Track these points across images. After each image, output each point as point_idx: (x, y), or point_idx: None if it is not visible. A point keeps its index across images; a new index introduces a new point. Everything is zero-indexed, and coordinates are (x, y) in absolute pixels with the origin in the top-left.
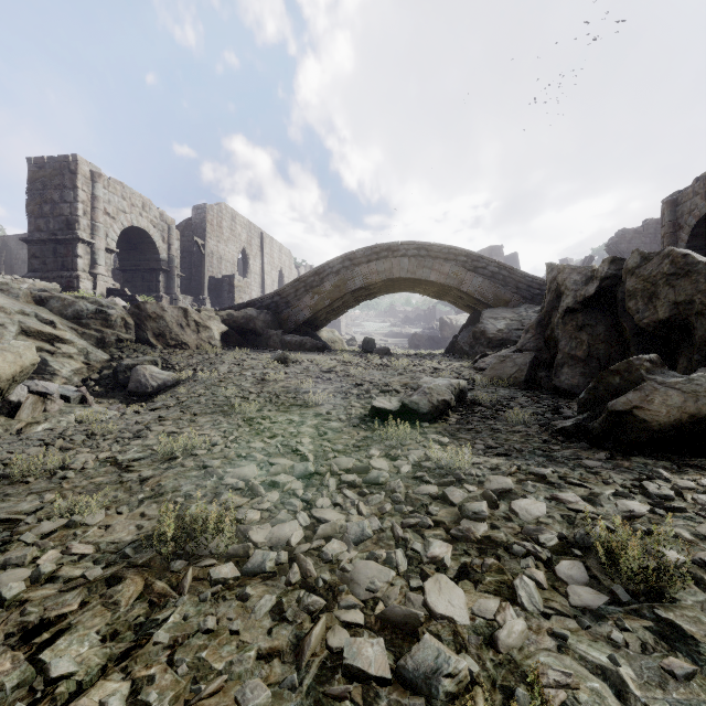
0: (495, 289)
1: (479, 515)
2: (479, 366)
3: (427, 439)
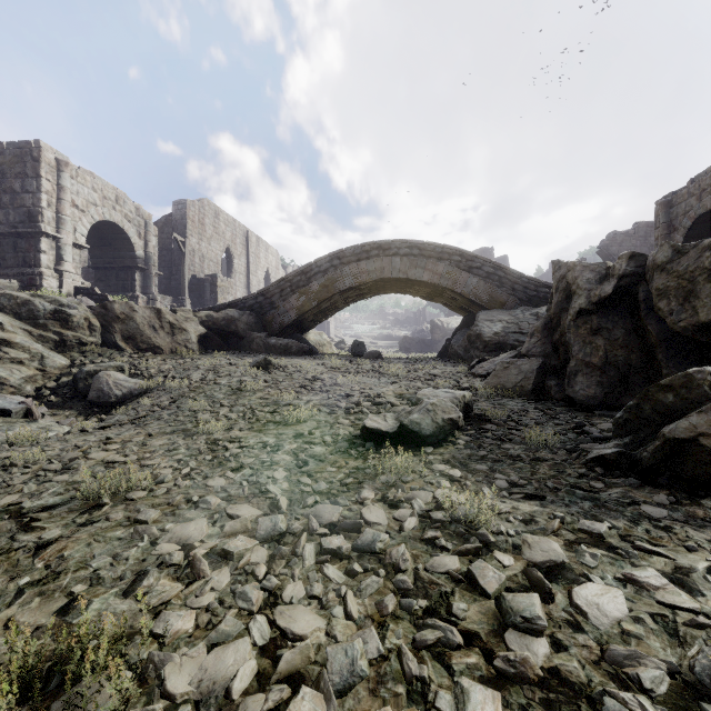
0: (491, 290)
1: (533, 625)
2: (477, 372)
3: (433, 472)
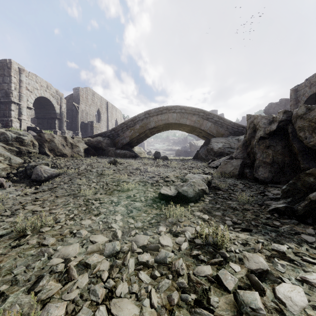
0: (217, 128)
1: (257, 313)
2: (211, 166)
3: (194, 216)
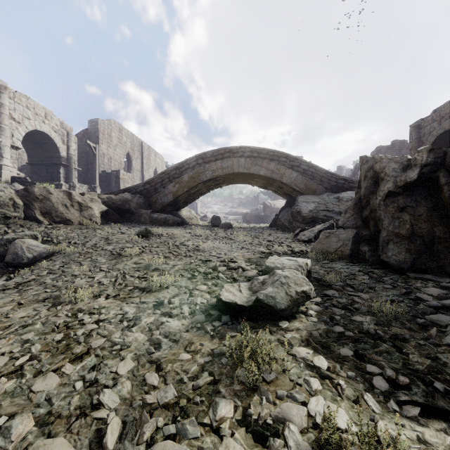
0: (306, 181)
1: None
2: (301, 238)
3: (296, 360)
